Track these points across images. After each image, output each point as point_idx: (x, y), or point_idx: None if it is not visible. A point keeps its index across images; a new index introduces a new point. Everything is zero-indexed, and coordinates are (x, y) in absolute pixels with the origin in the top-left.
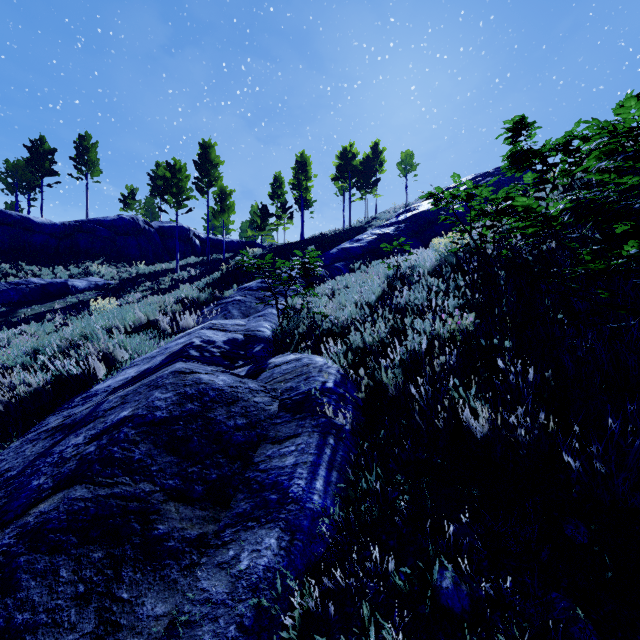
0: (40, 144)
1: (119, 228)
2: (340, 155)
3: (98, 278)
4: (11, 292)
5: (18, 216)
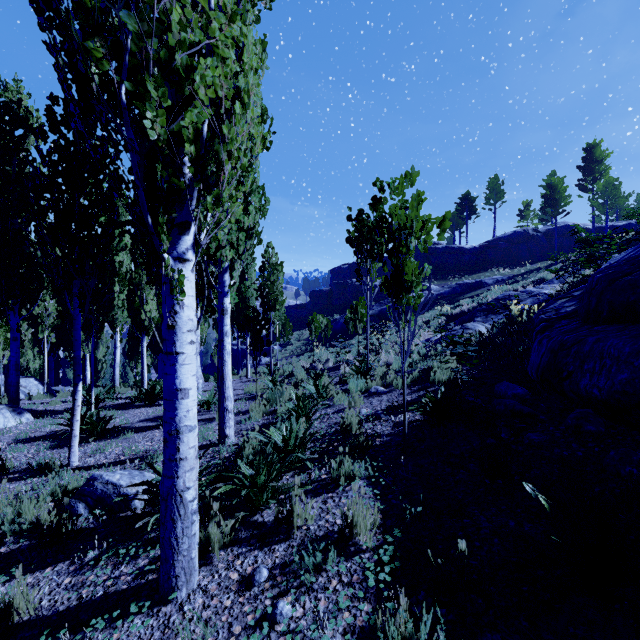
0: (466, 196)
1: (513, 240)
2: None
3: (498, 276)
4: (456, 288)
5: (457, 247)
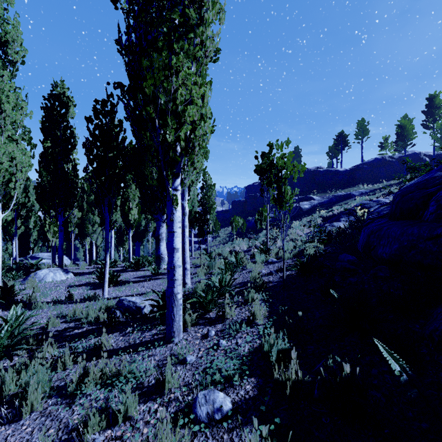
0: (341, 134)
1: (374, 164)
2: None
3: (362, 190)
4: (332, 198)
5: (334, 170)
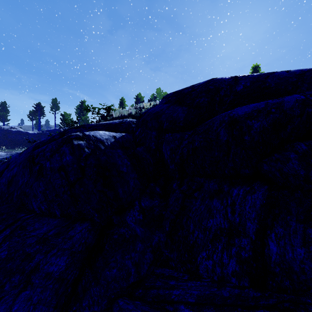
0: (38, 104)
1: (54, 132)
2: (135, 97)
3: None
4: (14, 155)
5: (24, 132)
